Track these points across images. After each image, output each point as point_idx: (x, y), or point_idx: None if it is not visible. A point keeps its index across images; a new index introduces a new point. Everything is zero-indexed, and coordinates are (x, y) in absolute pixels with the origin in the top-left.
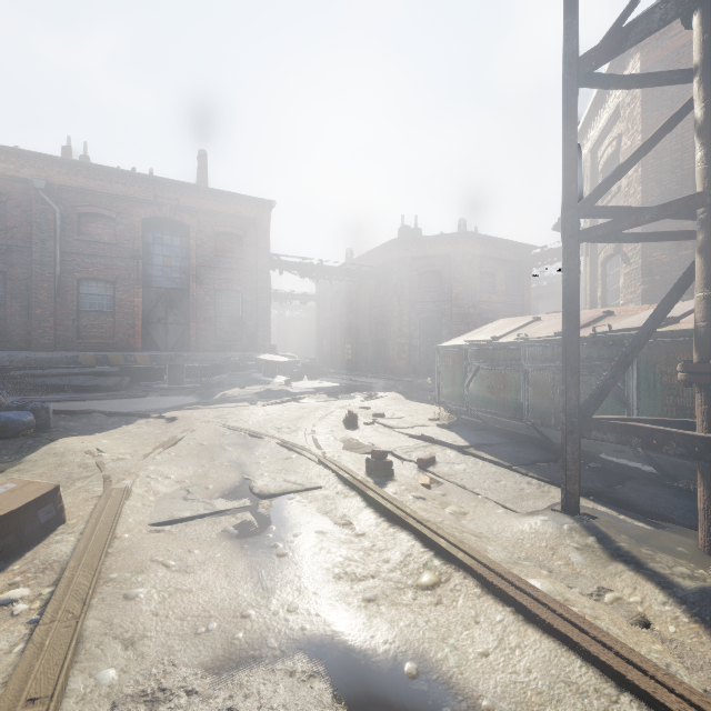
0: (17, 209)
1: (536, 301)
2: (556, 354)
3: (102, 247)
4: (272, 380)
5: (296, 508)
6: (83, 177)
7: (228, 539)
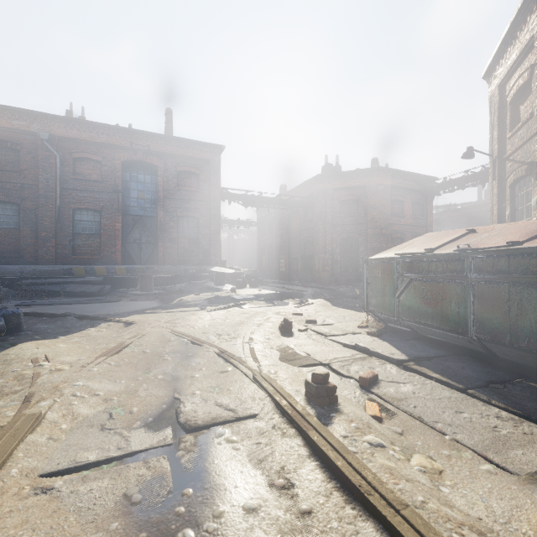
0: (28, 155)
1: (433, 224)
2: (512, 266)
3: (91, 184)
4: (221, 288)
5: (222, 452)
6: (77, 130)
7: (125, 514)
